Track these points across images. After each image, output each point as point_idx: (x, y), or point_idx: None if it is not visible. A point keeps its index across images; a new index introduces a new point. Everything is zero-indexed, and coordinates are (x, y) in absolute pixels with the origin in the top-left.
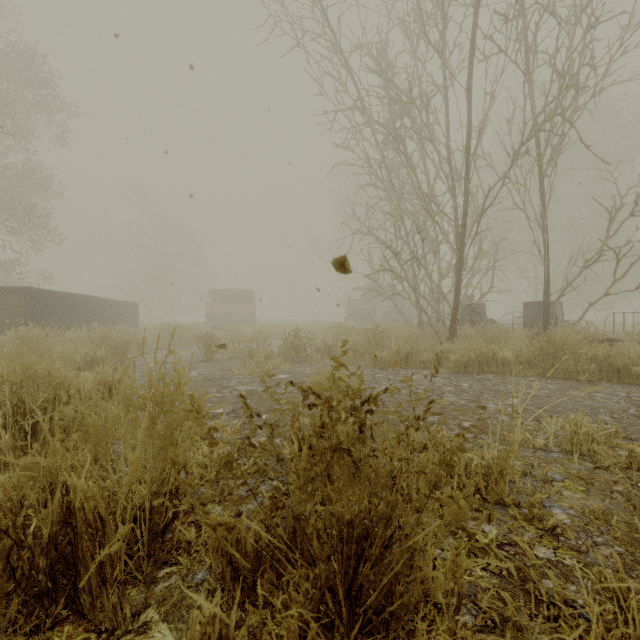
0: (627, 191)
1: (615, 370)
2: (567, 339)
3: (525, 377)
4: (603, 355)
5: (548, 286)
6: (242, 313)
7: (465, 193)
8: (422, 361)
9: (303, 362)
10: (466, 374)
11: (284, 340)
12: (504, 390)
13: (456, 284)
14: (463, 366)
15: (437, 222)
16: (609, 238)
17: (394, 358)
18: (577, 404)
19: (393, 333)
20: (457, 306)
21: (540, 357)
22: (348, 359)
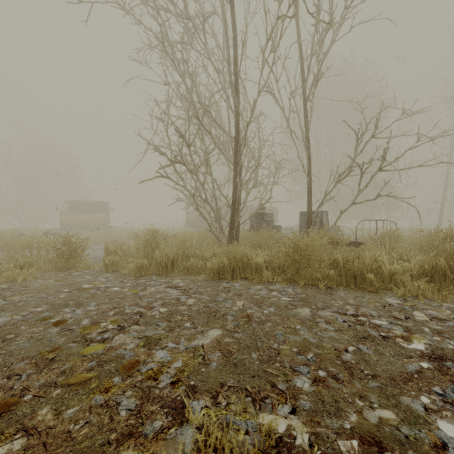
0: (371, 119)
1: (352, 276)
2: (313, 244)
3: (271, 284)
4: (343, 260)
5: (310, 196)
6: (95, 221)
7: (236, 106)
8: (187, 267)
9: (69, 270)
10: (216, 282)
11: (52, 247)
12: (224, 310)
13: (232, 193)
14: (217, 273)
15: (209, 131)
16: (356, 156)
17: (157, 265)
18: (287, 339)
19: (180, 238)
20: (234, 213)
21: (286, 263)
22: (118, 266)
